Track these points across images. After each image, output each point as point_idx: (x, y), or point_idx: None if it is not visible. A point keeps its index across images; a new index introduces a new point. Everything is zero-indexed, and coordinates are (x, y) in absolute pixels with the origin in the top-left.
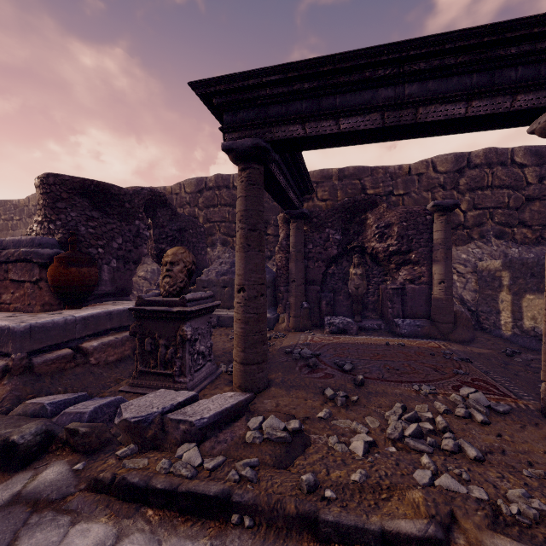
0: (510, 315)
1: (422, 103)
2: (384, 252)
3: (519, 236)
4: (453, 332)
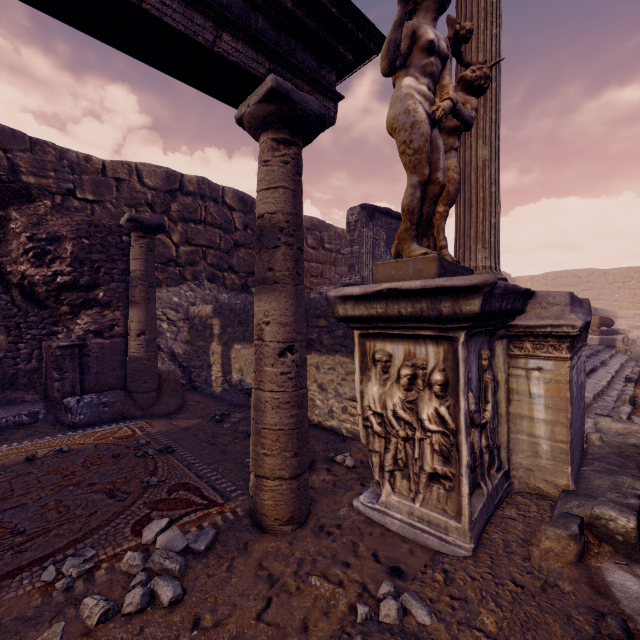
0: (221, 368)
1: None
2: (47, 285)
3: (229, 282)
4: (158, 402)
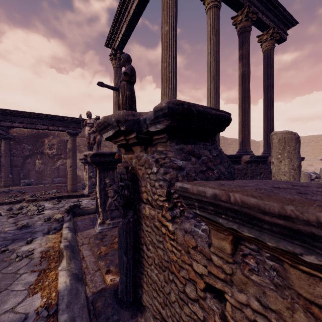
0: None
1: (37, 124)
2: (51, 154)
3: (105, 150)
4: None
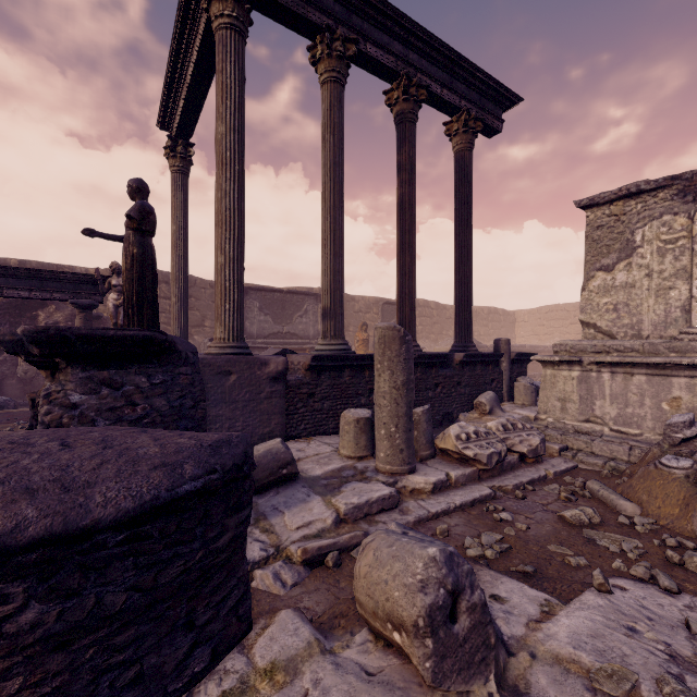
0: None
1: (6, 288)
2: None
3: None
4: None
